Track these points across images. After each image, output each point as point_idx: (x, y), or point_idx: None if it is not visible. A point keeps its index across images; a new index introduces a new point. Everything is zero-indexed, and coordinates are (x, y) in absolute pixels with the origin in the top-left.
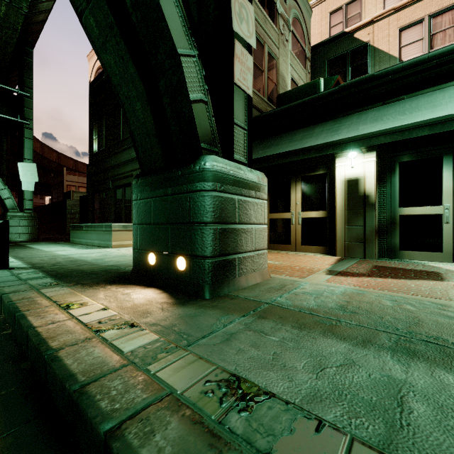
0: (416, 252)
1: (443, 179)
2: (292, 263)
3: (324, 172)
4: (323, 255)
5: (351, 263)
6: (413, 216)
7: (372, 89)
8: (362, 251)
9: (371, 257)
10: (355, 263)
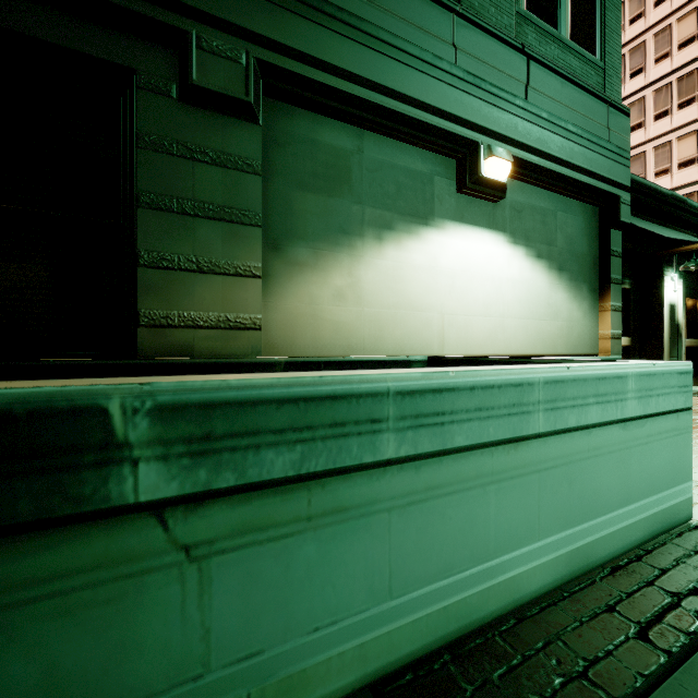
0: None
1: None
2: None
3: (629, 287)
4: None
5: None
6: None
7: (691, 215)
8: None
9: None
10: None
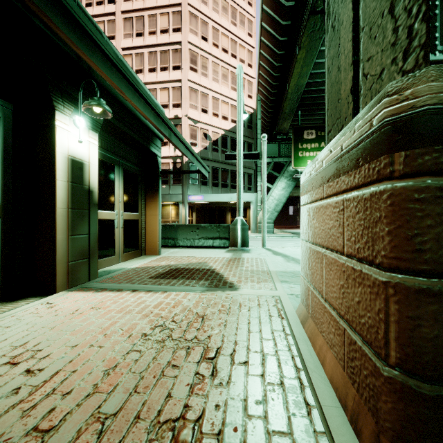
0: (103, 260)
1: (116, 187)
2: (166, 312)
3: None
4: (33, 301)
5: (141, 285)
6: (101, 221)
7: None
8: (87, 271)
9: (95, 276)
10: (140, 284)
